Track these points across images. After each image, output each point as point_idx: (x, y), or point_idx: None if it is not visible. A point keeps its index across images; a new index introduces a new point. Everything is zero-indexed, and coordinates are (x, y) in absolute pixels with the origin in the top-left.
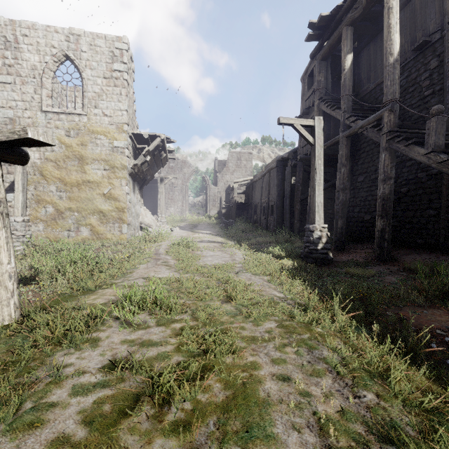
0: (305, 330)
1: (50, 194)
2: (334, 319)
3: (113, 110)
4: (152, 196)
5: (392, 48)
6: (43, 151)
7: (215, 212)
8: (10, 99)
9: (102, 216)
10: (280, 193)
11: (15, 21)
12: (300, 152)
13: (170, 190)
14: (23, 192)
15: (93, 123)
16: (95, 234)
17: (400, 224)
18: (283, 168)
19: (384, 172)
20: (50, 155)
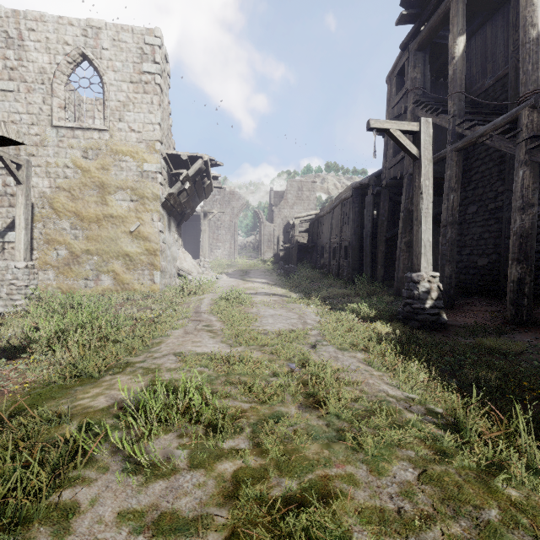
0: (486, 494)
1: (62, 233)
2: (539, 468)
3: (142, 124)
4: (194, 235)
5: (535, 17)
6: (53, 178)
7: (270, 256)
8: (13, 111)
9: (129, 260)
10: (356, 230)
11: (19, 11)
12: (385, 176)
13: (216, 228)
14: (26, 230)
15: (117, 141)
16: (119, 284)
17: (535, 271)
18: (360, 198)
19: (522, 197)
20: (63, 182)
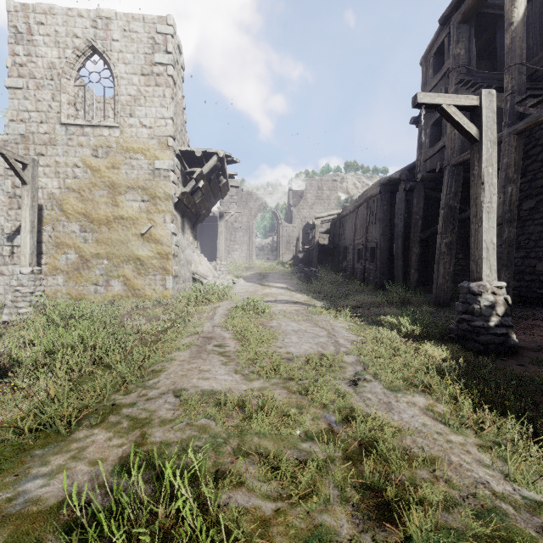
0: None
1: (71, 236)
2: None
3: (154, 118)
4: (211, 237)
5: None
6: (63, 178)
7: (288, 258)
8: (22, 109)
9: (140, 265)
10: (385, 230)
11: (28, 5)
12: (420, 169)
13: (233, 230)
14: (32, 233)
15: (128, 138)
16: (129, 290)
17: None
18: (389, 195)
19: None
20: (72, 183)
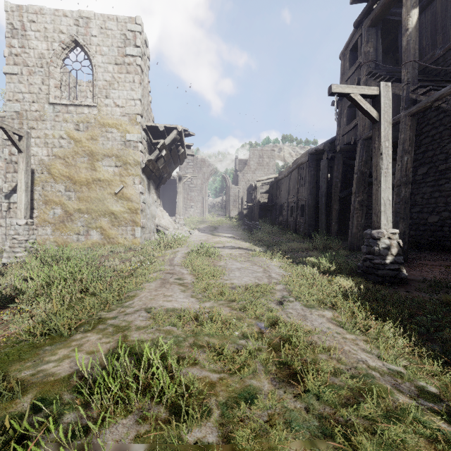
0: None
1: (58, 194)
2: None
3: (125, 100)
4: (171, 196)
5: None
6: (51, 147)
7: (235, 213)
8: (17, 91)
9: (114, 218)
10: (312, 191)
11: (22, 6)
12: (339, 142)
13: (189, 190)
14: (26, 192)
15: (104, 115)
16: (105, 238)
17: None
18: (315, 162)
19: None
20: (59, 151)
